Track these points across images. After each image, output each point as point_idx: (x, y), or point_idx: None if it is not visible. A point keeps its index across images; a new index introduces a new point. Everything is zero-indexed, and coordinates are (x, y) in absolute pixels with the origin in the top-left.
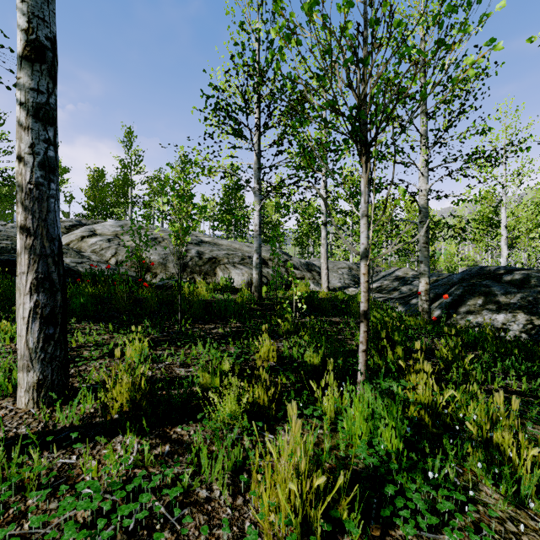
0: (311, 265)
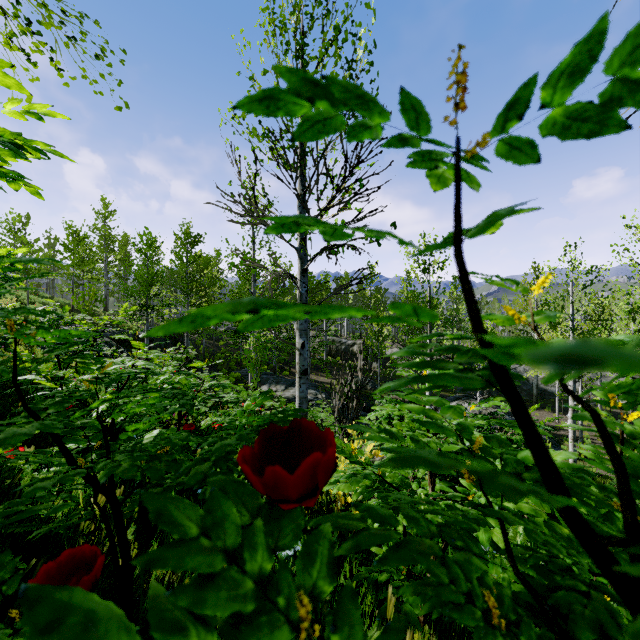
0: None
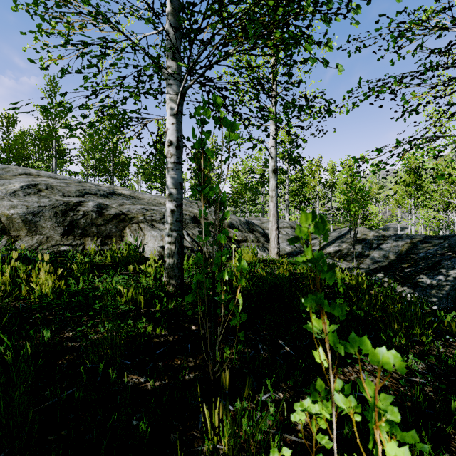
0: (252, 224)
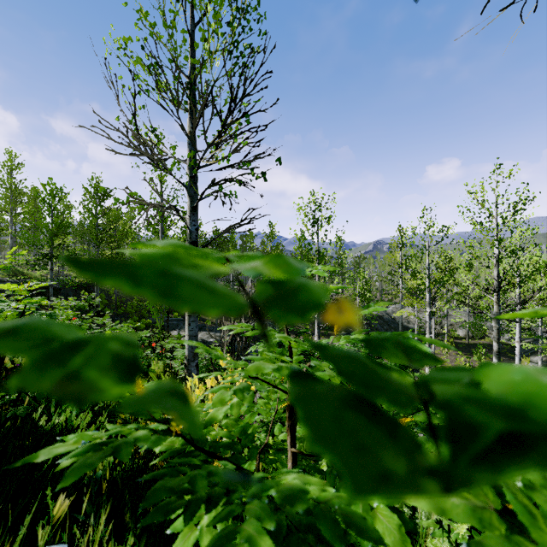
0: None
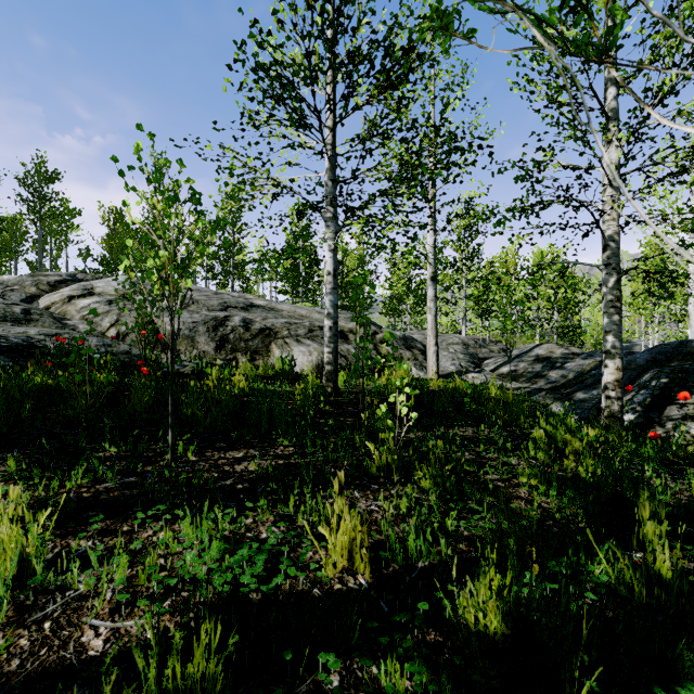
0: (410, 339)
